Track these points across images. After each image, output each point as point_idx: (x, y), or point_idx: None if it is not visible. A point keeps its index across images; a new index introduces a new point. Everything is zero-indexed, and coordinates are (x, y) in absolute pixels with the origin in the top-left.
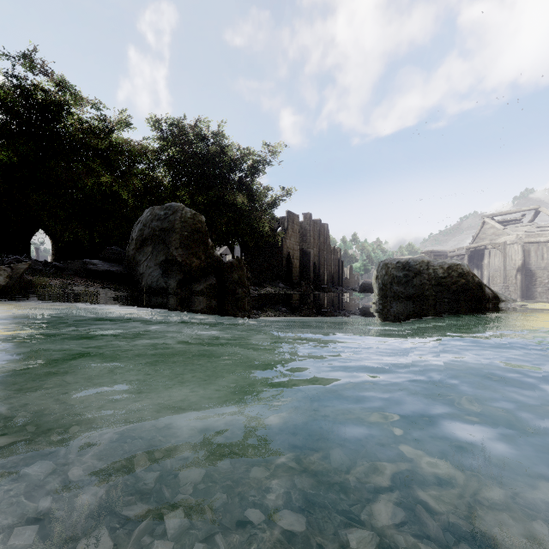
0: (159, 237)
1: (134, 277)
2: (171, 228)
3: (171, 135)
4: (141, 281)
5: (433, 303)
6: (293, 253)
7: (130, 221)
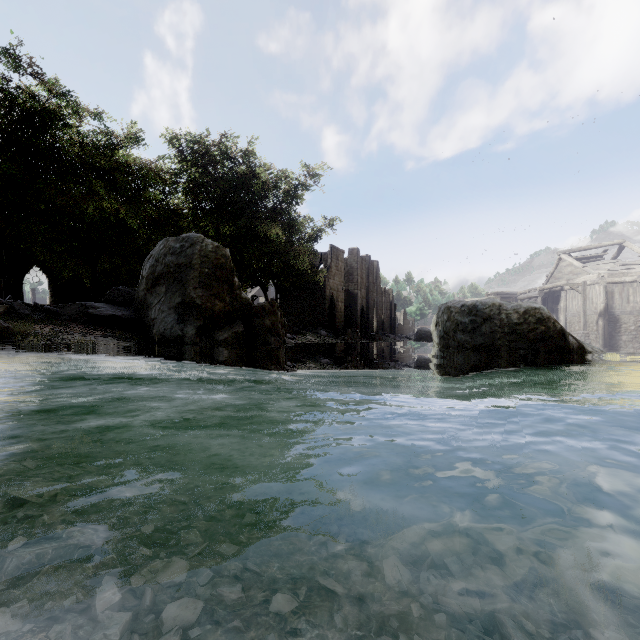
0: (175, 274)
1: (144, 323)
2: (189, 264)
3: (192, 153)
4: (153, 328)
5: (506, 355)
6: (338, 295)
7: (144, 257)
